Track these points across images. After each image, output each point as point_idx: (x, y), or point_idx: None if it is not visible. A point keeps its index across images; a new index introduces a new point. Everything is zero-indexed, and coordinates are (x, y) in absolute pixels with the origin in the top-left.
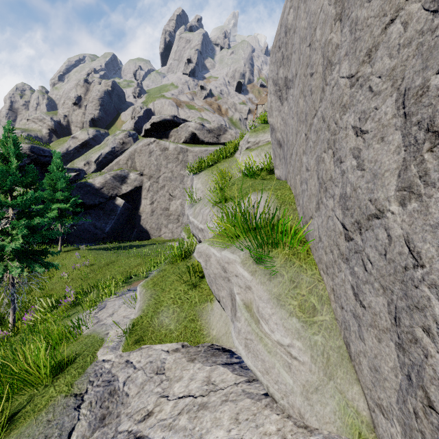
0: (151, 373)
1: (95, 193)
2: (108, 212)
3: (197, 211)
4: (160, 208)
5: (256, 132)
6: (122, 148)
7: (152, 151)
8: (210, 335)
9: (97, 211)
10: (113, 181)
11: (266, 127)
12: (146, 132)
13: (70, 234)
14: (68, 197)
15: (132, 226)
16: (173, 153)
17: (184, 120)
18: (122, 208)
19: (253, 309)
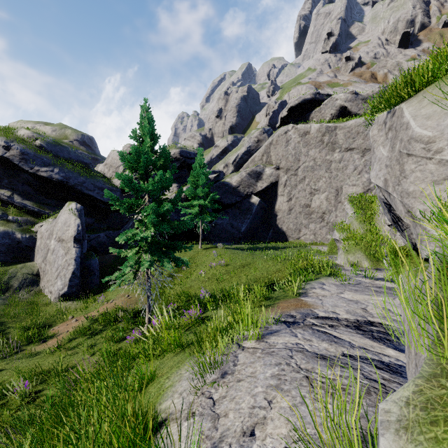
0: None
1: (231, 192)
2: (243, 211)
3: None
4: (298, 205)
5: None
6: (257, 146)
7: (289, 139)
8: None
9: (233, 210)
10: (248, 178)
11: None
12: (282, 121)
13: (211, 233)
14: (207, 193)
15: (267, 226)
16: (315, 136)
17: (329, 95)
18: (257, 207)
19: None
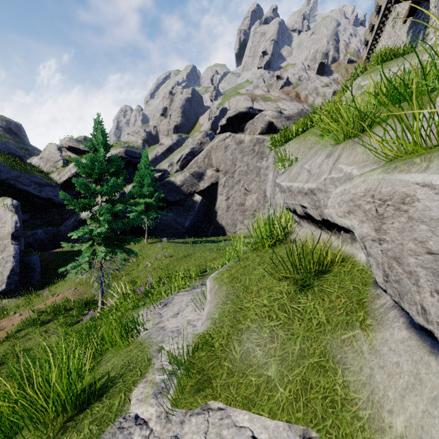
0: None
1: (176, 191)
2: (187, 208)
3: (296, 171)
4: (235, 203)
5: (373, 71)
6: (200, 148)
7: (228, 145)
8: (386, 427)
9: (178, 207)
10: (192, 178)
11: (390, 62)
12: (222, 128)
13: (157, 228)
14: (152, 192)
15: (208, 222)
16: (248, 145)
17: (260, 110)
18: (199, 205)
19: None
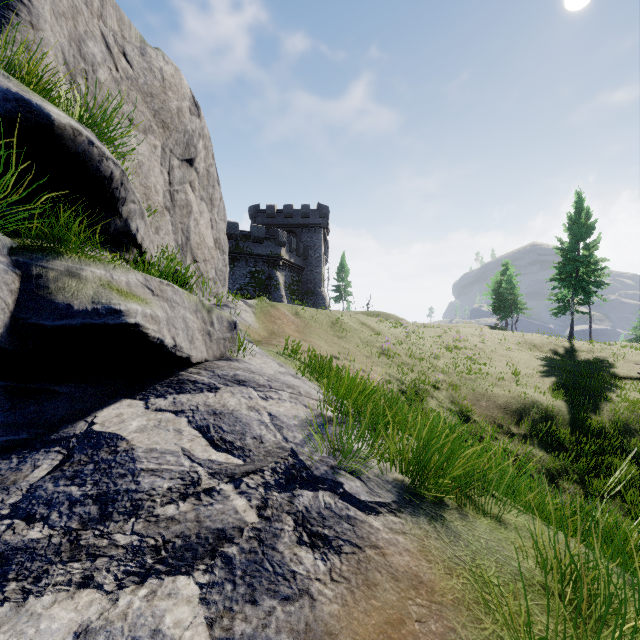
0: None
1: None
2: None
3: None
4: None
5: None
6: None
7: None
8: None
9: None
10: None
11: None
12: None
13: None
14: None
15: None
16: None
17: None
18: None
19: None
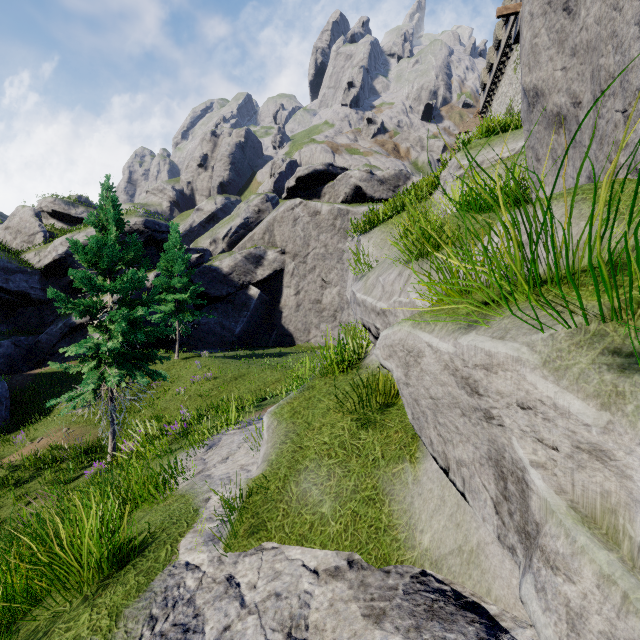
0: (275, 630)
1: (222, 281)
2: (238, 306)
3: (372, 282)
4: (308, 300)
5: (475, 148)
6: (257, 218)
7: (297, 217)
8: (416, 544)
9: (224, 305)
10: (245, 263)
11: (494, 138)
12: (289, 192)
13: (192, 336)
14: (187, 284)
15: (270, 326)
16: (327, 218)
17: (344, 169)
18: (257, 301)
19: (631, 538)
